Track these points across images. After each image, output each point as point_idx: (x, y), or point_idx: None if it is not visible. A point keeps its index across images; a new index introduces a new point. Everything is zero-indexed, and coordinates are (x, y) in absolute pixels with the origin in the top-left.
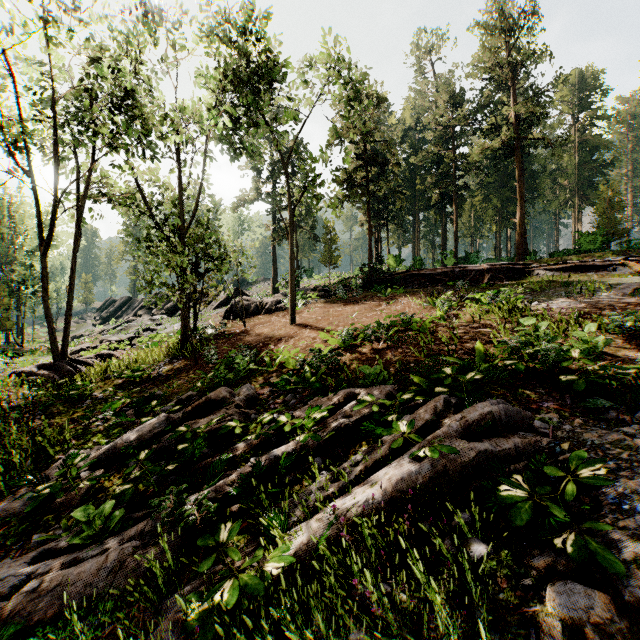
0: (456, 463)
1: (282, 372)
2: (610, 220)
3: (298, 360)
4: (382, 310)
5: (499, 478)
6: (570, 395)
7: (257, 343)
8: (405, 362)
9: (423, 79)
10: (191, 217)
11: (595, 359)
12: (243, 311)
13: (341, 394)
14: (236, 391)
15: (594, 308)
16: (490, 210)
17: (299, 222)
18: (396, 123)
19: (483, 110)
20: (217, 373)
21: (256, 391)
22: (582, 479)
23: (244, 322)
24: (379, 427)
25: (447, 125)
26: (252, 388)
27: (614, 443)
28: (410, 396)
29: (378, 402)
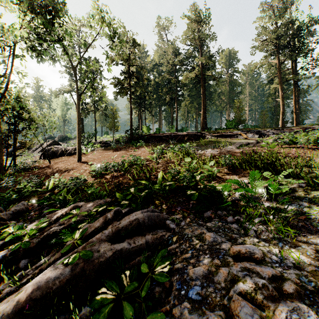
0: (93, 264)
1: (53, 192)
2: (239, 116)
3: (61, 184)
4: (130, 154)
5: (106, 279)
6: (193, 202)
7: (50, 173)
8: (119, 184)
9: (162, 40)
10: (4, 92)
11: (212, 180)
12: (48, 154)
13: (70, 207)
14: (11, 207)
15: (222, 153)
16: (193, 108)
17: (97, 106)
18: (150, 61)
19: (188, 59)
20: (4, 195)
21: (29, 206)
22: (156, 276)
23: (49, 160)
24: (71, 233)
25: (172, 64)
26: (25, 204)
27: (198, 236)
28: (103, 208)
29: (88, 212)
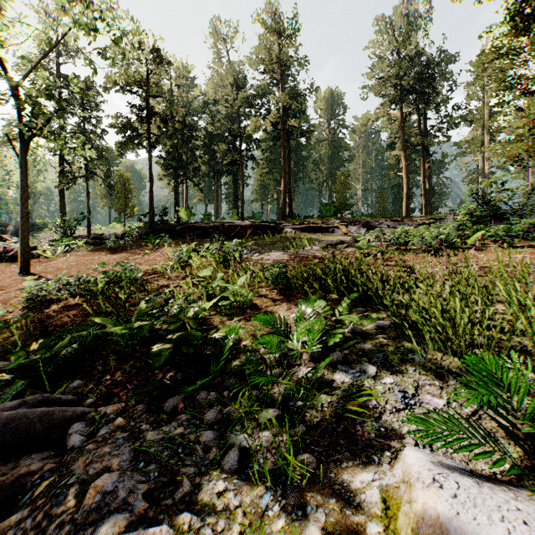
0: None
1: None
2: (343, 197)
3: None
4: (135, 259)
5: None
6: (169, 367)
7: None
8: (43, 327)
9: (219, 61)
10: None
11: (241, 313)
12: None
13: None
14: None
15: (290, 260)
16: (272, 181)
17: (94, 168)
18: (200, 95)
19: (260, 96)
20: None
21: None
22: None
23: None
24: None
25: (235, 103)
26: None
27: (90, 480)
28: None
29: None
